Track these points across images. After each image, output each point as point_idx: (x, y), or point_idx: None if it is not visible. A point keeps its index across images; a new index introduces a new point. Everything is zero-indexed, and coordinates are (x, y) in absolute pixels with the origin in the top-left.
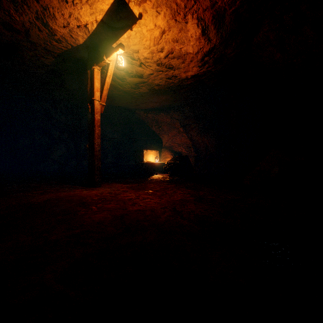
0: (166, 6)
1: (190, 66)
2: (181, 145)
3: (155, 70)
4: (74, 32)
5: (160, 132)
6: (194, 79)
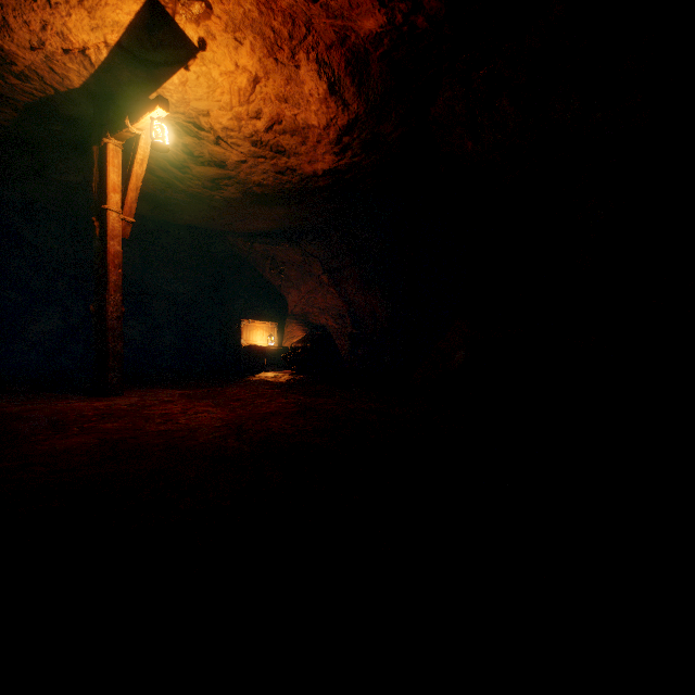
0: (253, 31)
1: (317, 151)
2: (327, 311)
3: (250, 155)
4: (59, 61)
5: (283, 283)
6: (331, 178)
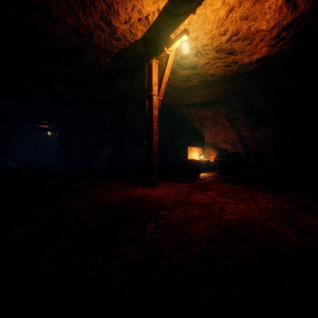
0: None
1: (257, 47)
2: (226, 141)
3: (212, 58)
4: (134, 26)
5: (202, 128)
6: (259, 63)
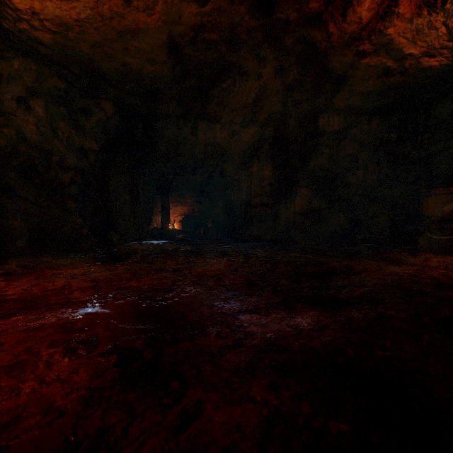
0: None
1: None
2: None
3: None
4: None
5: None
6: None
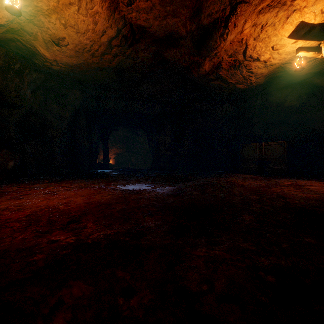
0: None
1: None
2: None
3: None
4: None
5: None
6: None
